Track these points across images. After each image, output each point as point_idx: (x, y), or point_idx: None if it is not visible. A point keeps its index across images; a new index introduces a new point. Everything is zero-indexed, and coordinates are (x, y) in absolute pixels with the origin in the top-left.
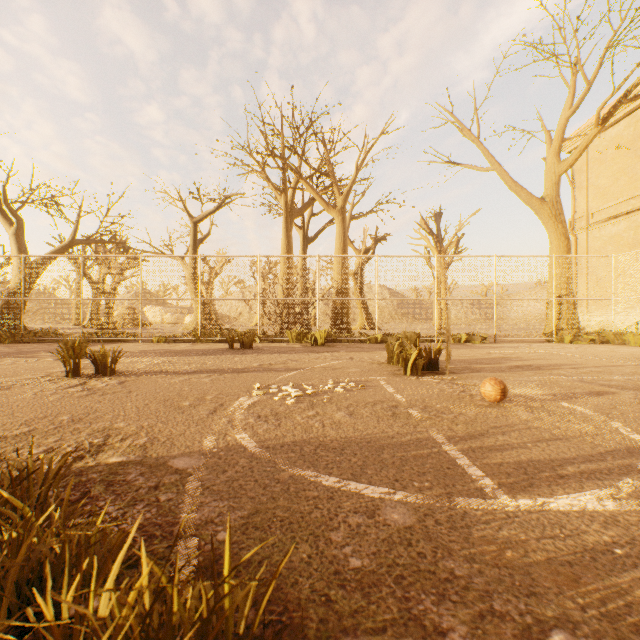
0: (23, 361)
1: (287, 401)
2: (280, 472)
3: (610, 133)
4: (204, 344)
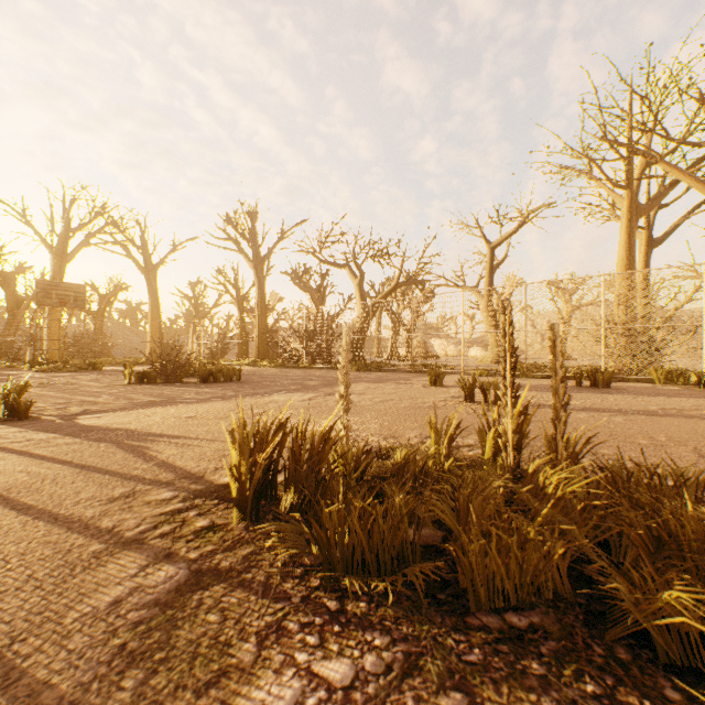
0: (402, 386)
1: None
2: None
3: None
4: (533, 379)
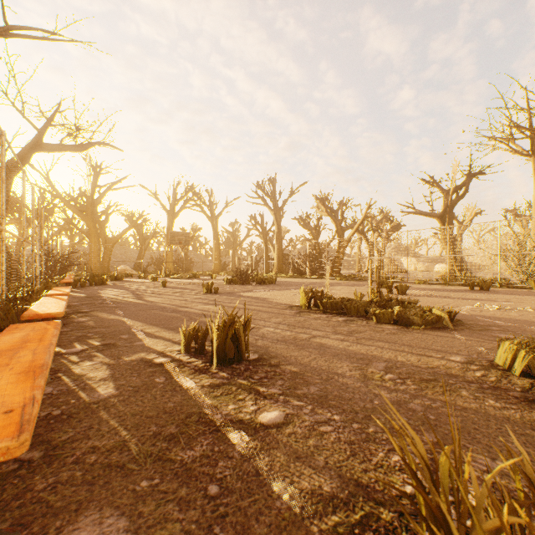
0: (362, 288)
1: (489, 309)
2: (472, 317)
3: None
4: (450, 286)
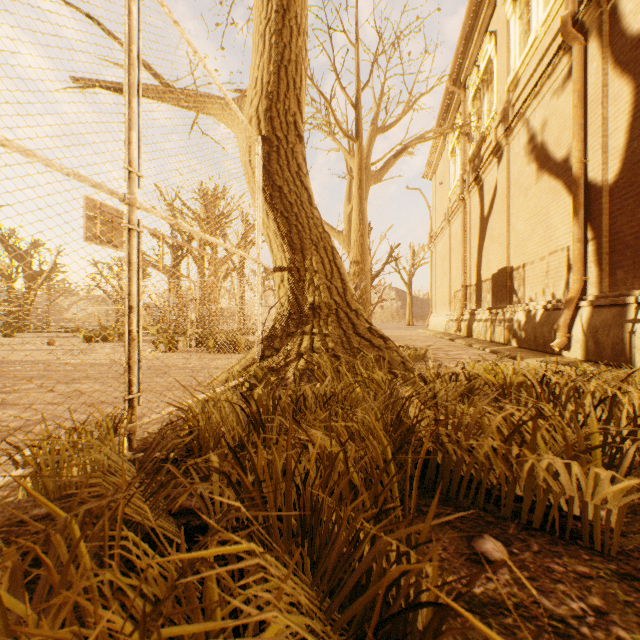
0: None
1: None
2: None
3: (439, 168)
4: None
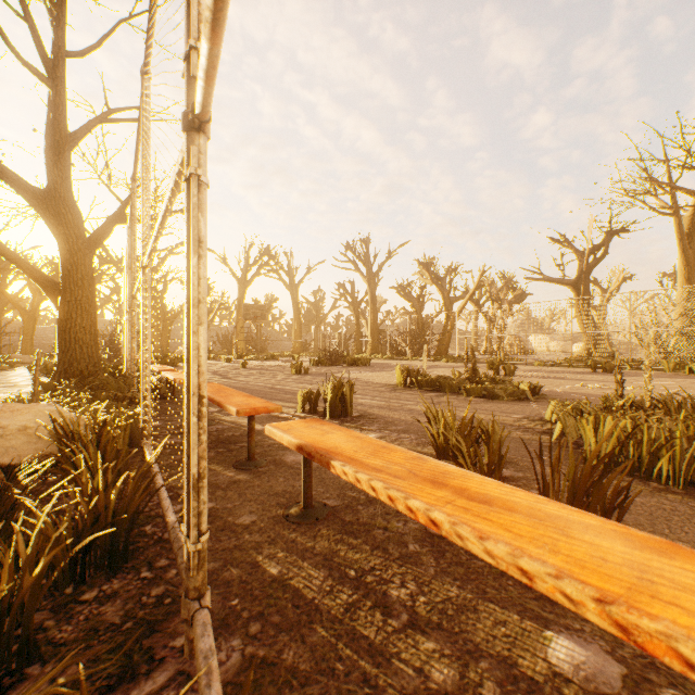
0: None
1: (588, 387)
2: (562, 393)
3: None
4: (574, 368)
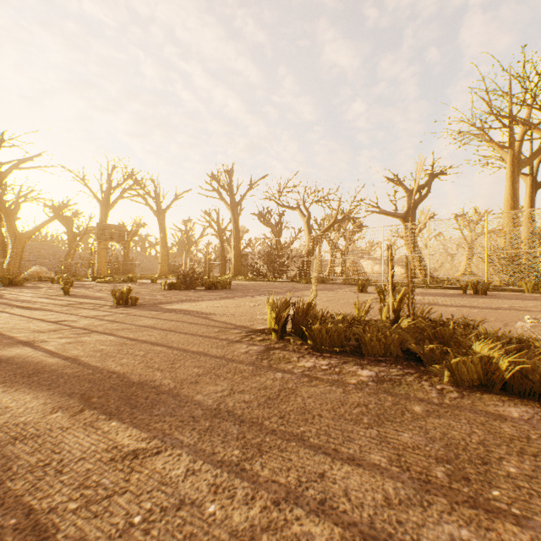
0: (339, 293)
1: None
2: None
3: None
4: (433, 289)
